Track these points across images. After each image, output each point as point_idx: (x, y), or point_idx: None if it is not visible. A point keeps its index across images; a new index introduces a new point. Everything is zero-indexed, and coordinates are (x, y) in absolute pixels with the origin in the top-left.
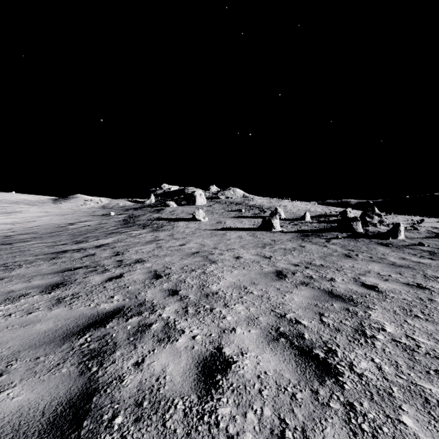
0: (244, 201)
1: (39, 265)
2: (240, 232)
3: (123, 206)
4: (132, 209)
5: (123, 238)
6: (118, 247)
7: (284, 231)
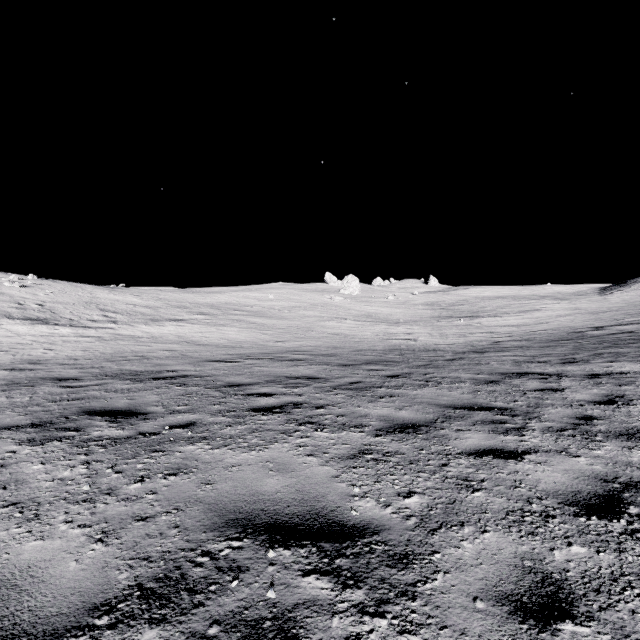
0: None
1: (456, 388)
2: None
3: None
4: None
5: None
6: (634, 386)
7: None
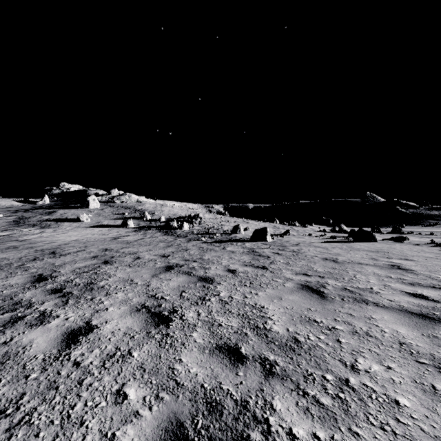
0: (135, 205)
1: None
2: (105, 228)
3: (9, 207)
4: (21, 211)
5: (16, 232)
6: (14, 236)
7: (134, 227)
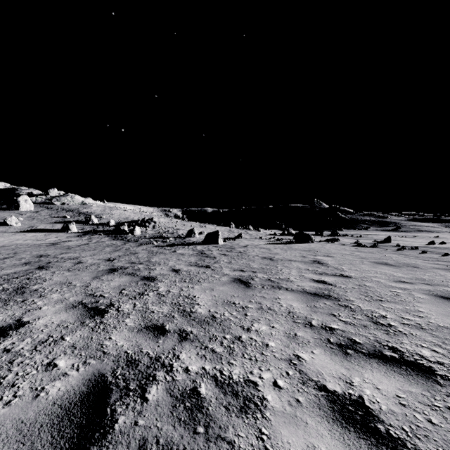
0: (79, 208)
1: None
2: (41, 233)
3: None
4: None
5: None
6: None
7: (78, 232)
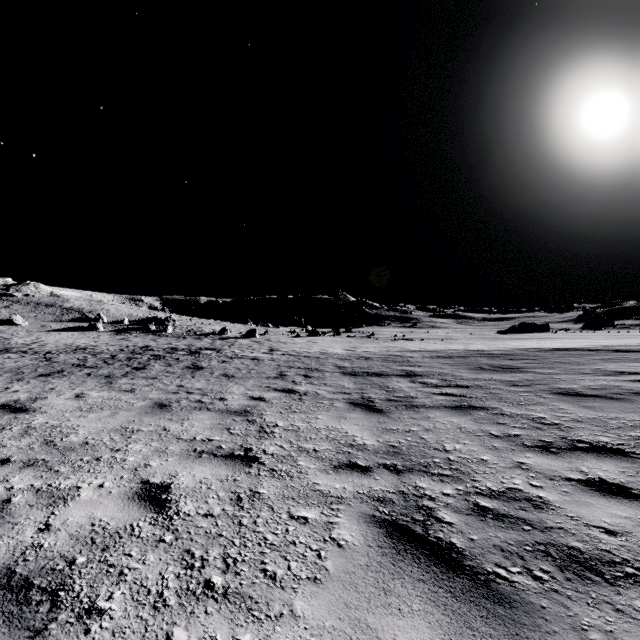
0: (56, 302)
1: None
2: (72, 332)
3: None
4: None
5: None
6: None
7: (106, 331)
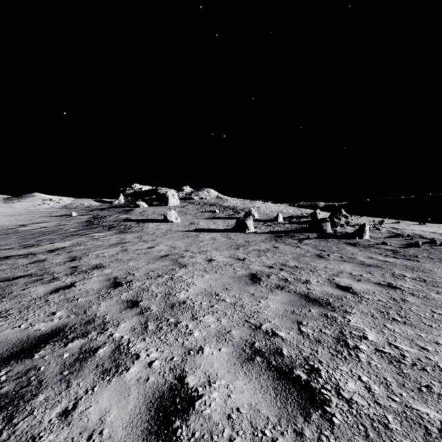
0: (218, 202)
1: None
2: (213, 233)
3: (88, 207)
4: (97, 209)
5: (83, 241)
6: (75, 252)
7: (258, 232)
